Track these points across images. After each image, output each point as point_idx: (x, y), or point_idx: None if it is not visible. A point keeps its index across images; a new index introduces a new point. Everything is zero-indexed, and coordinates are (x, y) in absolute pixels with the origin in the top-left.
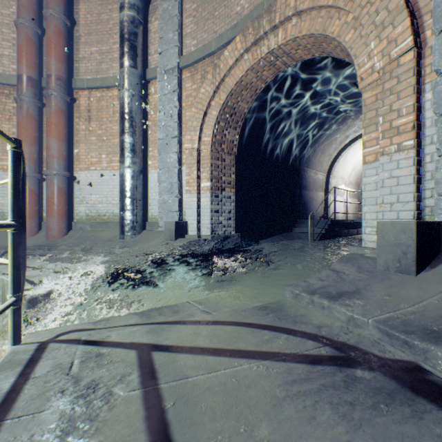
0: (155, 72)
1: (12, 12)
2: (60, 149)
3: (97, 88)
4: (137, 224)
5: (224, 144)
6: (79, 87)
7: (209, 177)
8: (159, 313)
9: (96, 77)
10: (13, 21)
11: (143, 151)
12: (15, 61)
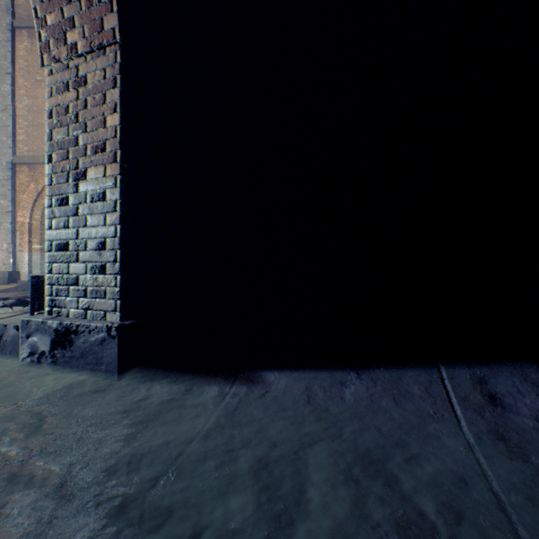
0: None
1: None
2: None
3: None
4: None
5: (75, 28)
6: None
7: (47, 152)
8: None
9: None
10: None
11: None
12: None
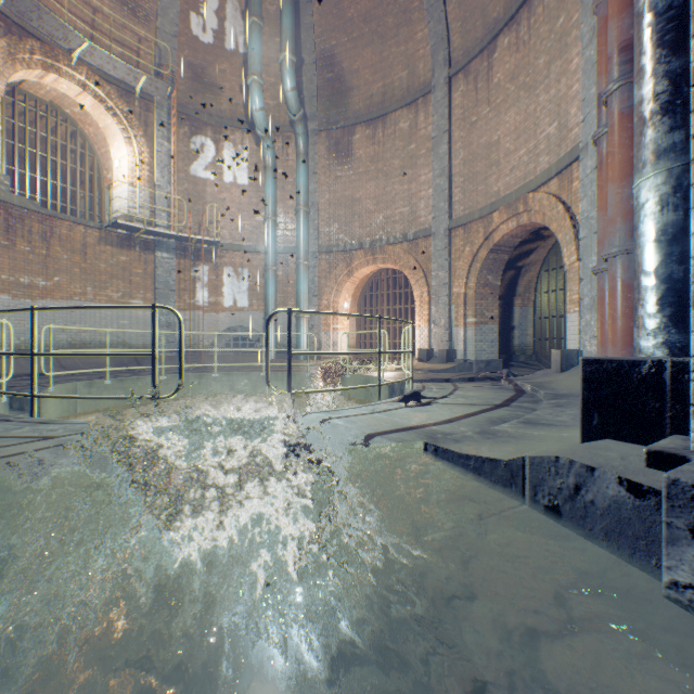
0: None
1: None
2: (618, 200)
3: None
4: None
5: None
6: None
7: None
8: (111, 451)
9: None
10: None
11: None
12: None
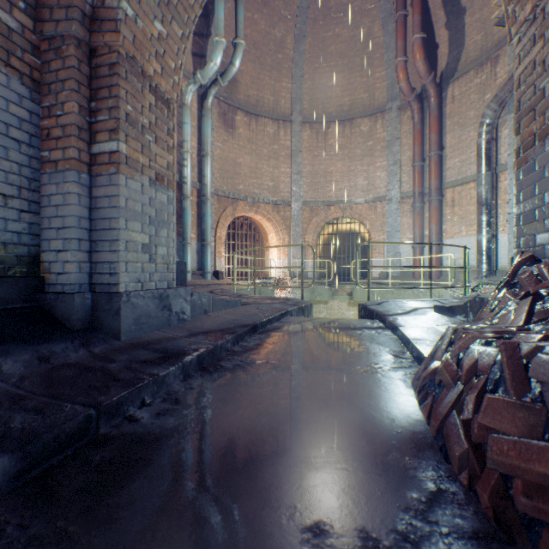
0: (504, 167)
1: (407, 156)
2: (436, 229)
3: (458, 185)
4: (489, 272)
5: None
6: (445, 188)
7: None
8: None
9: (457, 178)
10: (407, 161)
11: (494, 222)
12: (408, 183)
